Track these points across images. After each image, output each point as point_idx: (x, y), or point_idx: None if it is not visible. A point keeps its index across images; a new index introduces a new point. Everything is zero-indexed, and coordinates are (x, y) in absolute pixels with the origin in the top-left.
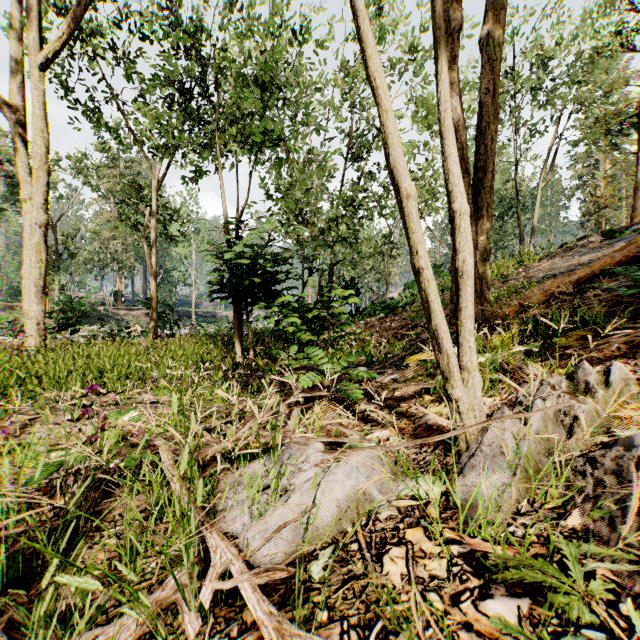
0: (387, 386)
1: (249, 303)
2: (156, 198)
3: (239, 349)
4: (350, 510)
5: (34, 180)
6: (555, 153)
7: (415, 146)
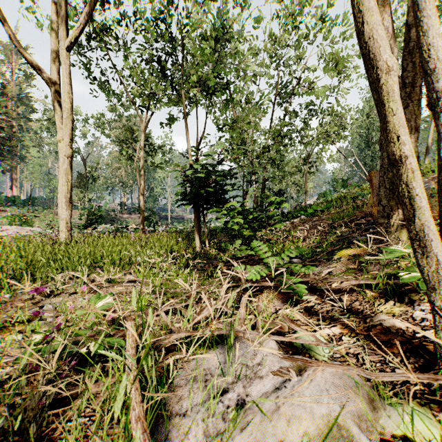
0: (327, 280)
1: (205, 208)
2: (143, 138)
3: (198, 242)
4: None
5: (63, 126)
6: None
7: (329, 89)
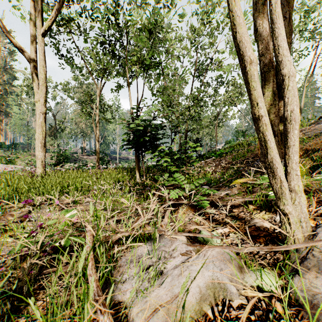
0: (224, 198)
1: (143, 151)
2: (98, 100)
3: (138, 175)
4: (209, 296)
5: (39, 91)
6: (314, 66)
7: (232, 66)
